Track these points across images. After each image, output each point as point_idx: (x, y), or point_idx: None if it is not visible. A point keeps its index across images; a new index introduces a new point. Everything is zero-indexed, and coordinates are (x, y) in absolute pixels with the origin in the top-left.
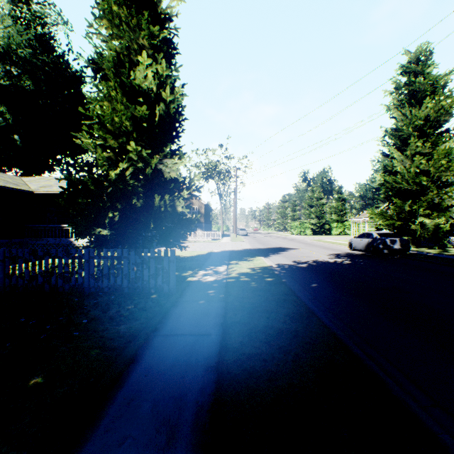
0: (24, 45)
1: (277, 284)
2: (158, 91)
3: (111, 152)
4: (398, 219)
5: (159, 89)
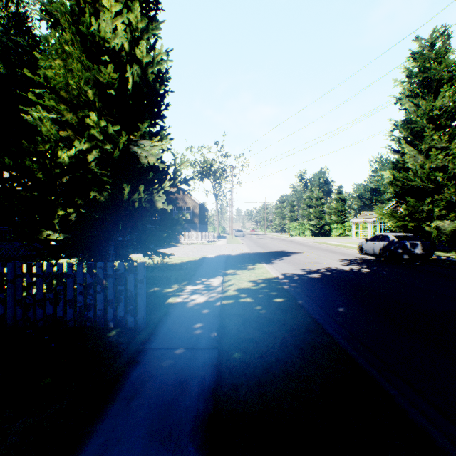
0: None
1: (293, 310)
2: (133, 53)
3: (69, 130)
4: (410, 220)
5: (134, 48)
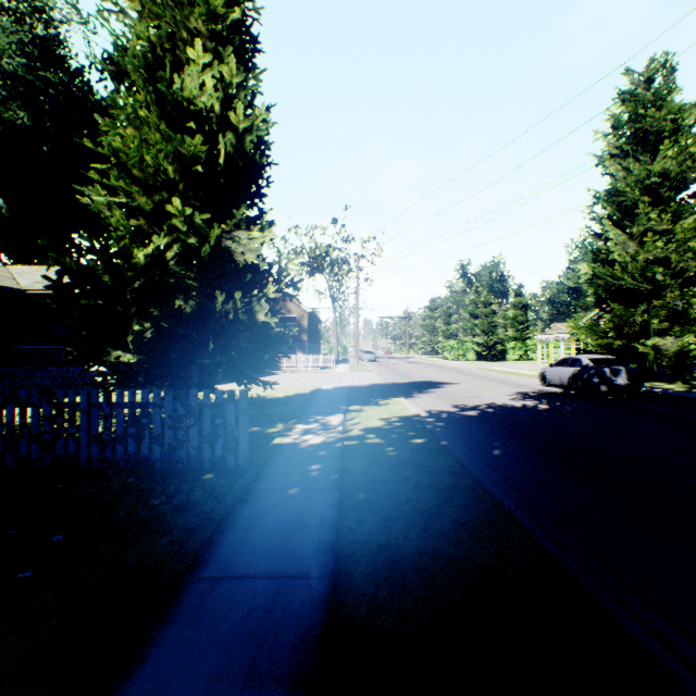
0: (15, 53)
1: (434, 452)
2: (224, 114)
3: (141, 218)
4: (617, 336)
5: (226, 108)
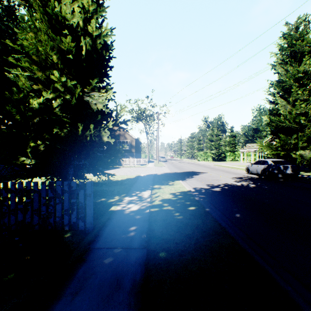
0: None
1: (202, 216)
2: (86, 29)
3: (39, 84)
4: (282, 150)
5: (87, 25)
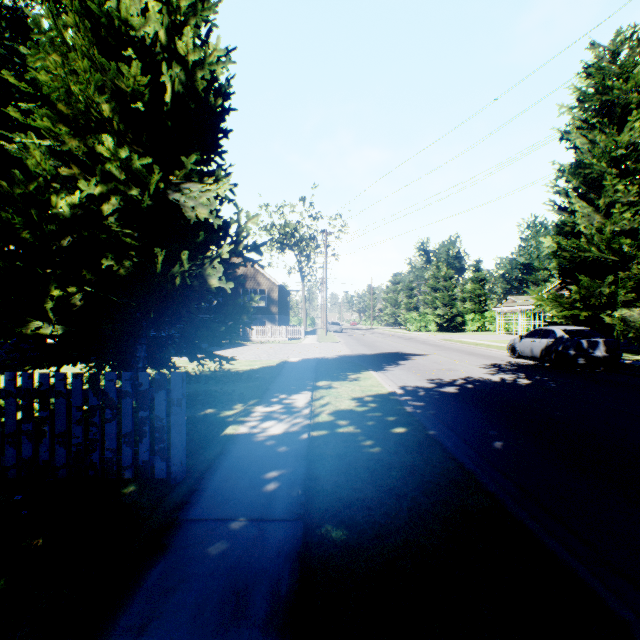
0: None
1: (423, 447)
2: (173, 48)
3: (73, 165)
4: (583, 307)
5: (175, 39)
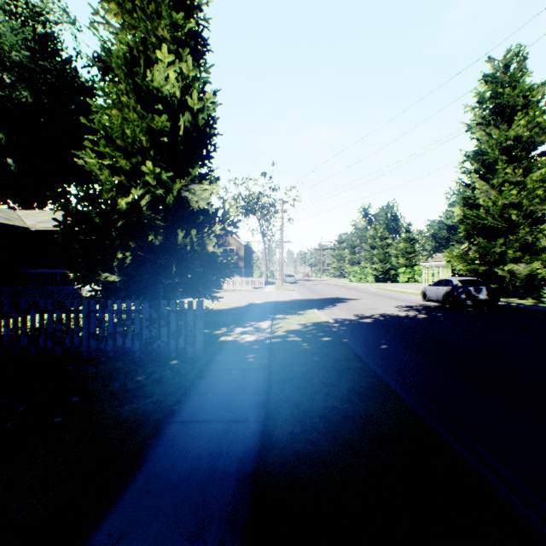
0: (20, 47)
1: (337, 346)
2: (183, 98)
3: (122, 175)
4: (482, 263)
5: (185, 94)
